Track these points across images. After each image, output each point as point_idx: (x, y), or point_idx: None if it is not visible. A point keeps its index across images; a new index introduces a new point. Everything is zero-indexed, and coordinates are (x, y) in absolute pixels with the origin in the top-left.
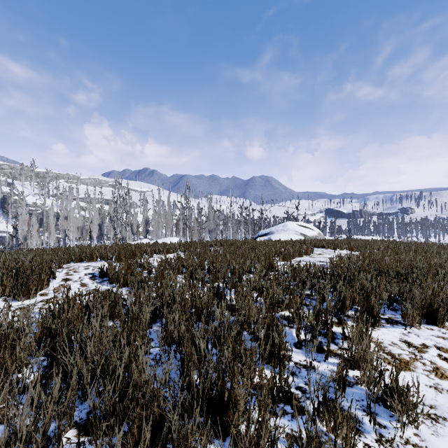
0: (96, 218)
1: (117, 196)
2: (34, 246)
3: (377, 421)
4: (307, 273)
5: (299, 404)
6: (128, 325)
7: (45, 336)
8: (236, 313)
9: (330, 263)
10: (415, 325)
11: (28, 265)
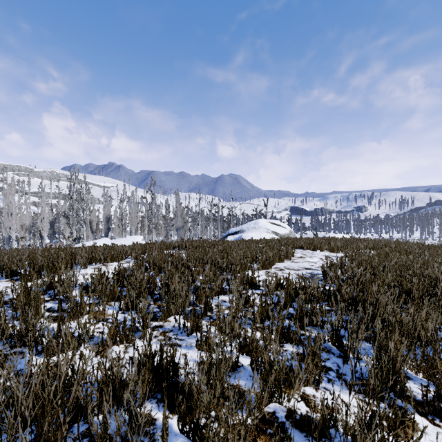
0: (46, 214)
1: (73, 190)
2: None
3: None
4: (305, 295)
5: None
6: None
7: None
8: None
9: (324, 274)
10: None
11: None
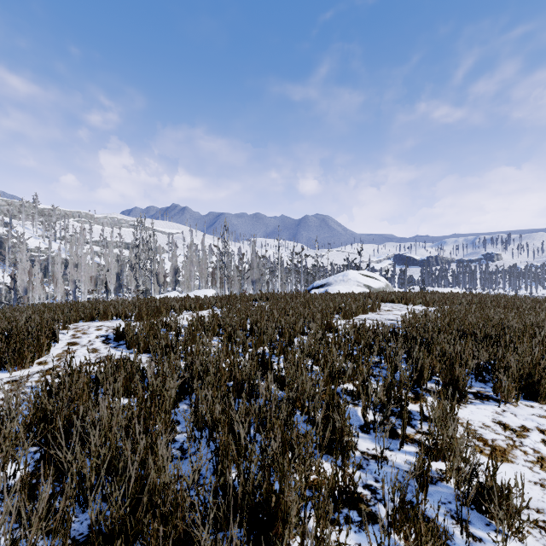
0: (113, 265)
1: (140, 239)
2: (37, 300)
3: (470, 531)
4: (374, 335)
5: (369, 508)
6: (146, 406)
7: (38, 420)
8: (287, 388)
9: (402, 322)
10: (511, 401)
11: (23, 326)
